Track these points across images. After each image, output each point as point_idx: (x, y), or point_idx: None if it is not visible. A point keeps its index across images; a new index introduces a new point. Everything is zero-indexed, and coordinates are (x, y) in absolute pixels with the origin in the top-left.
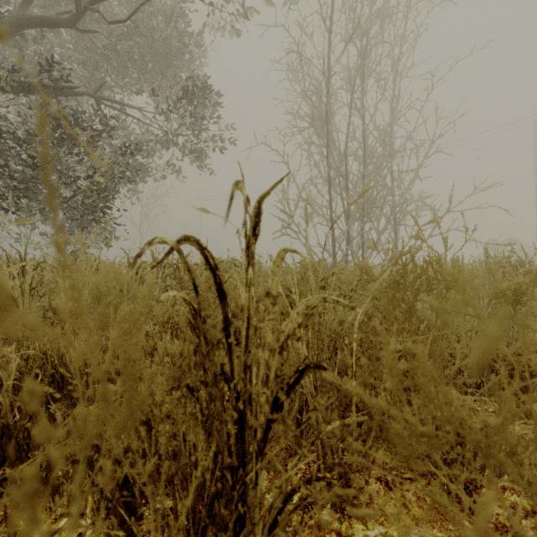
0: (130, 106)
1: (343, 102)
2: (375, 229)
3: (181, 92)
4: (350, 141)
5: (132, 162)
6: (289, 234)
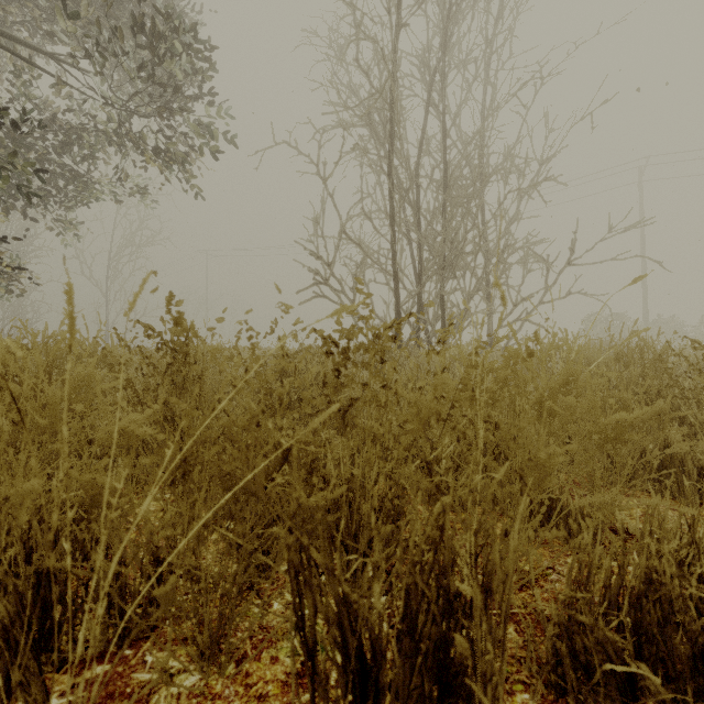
0: (24, 45)
1: (412, 90)
2: (461, 290)
3: (144, 53)
4: (421, 156)
5: (54, 166)
6: (325, 295)
